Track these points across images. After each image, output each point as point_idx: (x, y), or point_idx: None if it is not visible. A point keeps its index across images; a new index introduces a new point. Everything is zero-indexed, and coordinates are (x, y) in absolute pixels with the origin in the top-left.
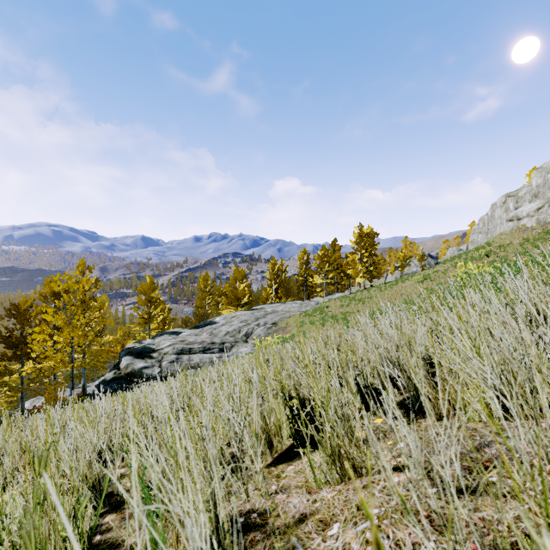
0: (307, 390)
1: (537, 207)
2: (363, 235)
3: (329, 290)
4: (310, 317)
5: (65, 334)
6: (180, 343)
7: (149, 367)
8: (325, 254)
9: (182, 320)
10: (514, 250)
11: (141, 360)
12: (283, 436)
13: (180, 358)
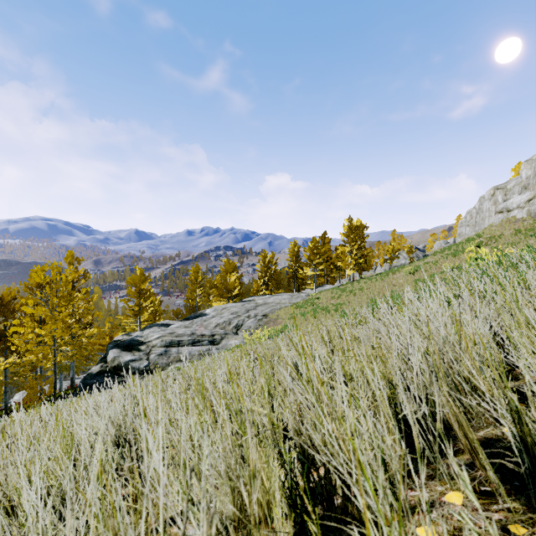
0: (318, 437)
1: (528, 198)
2: (352, 227)
3: (319, 283)
4: (301, 309)
5: (46, 327)
6: (169, 335)
7: (136, 360)
8: (315, 246)
9: (173, 312)
10: (506, 241)
11: (128, 353)
12: (274, 521)
13: (169, 351)
